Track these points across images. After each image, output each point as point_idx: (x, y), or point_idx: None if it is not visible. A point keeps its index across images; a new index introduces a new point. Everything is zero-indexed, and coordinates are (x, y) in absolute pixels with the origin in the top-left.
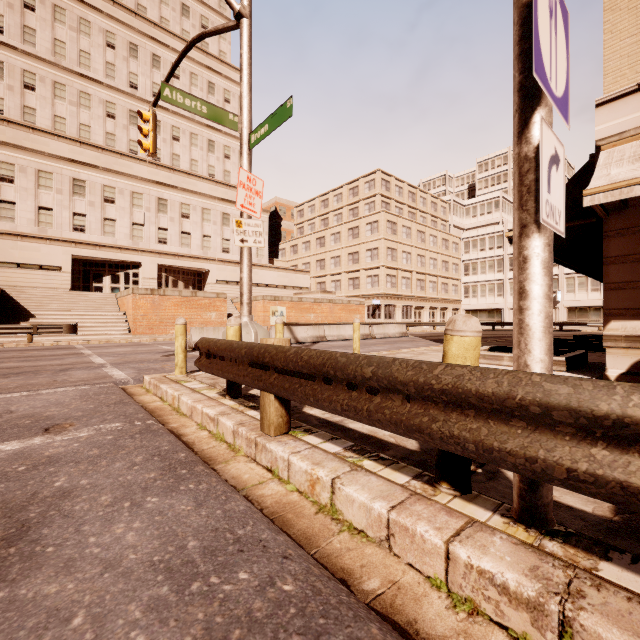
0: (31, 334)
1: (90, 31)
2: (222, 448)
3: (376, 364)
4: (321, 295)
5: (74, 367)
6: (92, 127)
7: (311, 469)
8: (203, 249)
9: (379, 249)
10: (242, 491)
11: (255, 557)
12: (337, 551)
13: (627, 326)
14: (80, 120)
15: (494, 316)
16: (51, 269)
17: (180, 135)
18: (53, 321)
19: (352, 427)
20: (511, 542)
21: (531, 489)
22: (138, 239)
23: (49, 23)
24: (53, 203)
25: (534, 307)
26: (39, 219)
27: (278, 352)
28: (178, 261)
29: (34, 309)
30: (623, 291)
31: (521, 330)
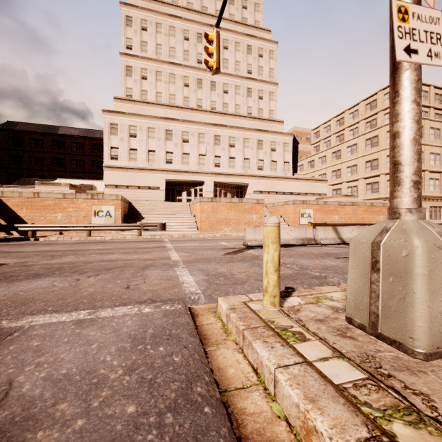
0: (140, 230)
1: (175, 33)
2: None
3: None
4: (343, 199)
5: (153, 264)
6: (176, 95)
7: None
8: (244, 168)
9: None
10: None
11: None
12: None
13: None
14: (170, 92)
15: None
16: (154, 189)
17: (228, 89)
18: (153, 221)
19: None
20: None
21: None
22: (202, 165)
23: (154, 35)
24: (155, 147)
25: None
26: (148, 158)
27: None
28: (227, 178)
29: (144, 214)
30: None
31: None
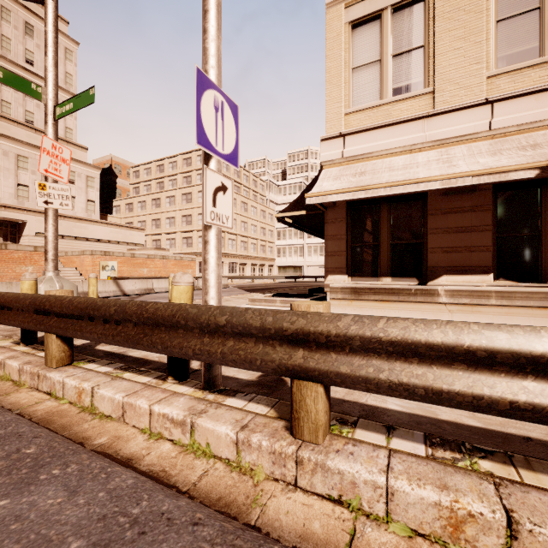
0: None
1: None
2: (6, 385)
3: (119, 305)
4: (155, 251)
5: None
6: None
7: (79, 384)
8: (18, 198)
9: None
10: (16, 411)
11: (9, 442)
12: (84, 430)
13: (336, 278)
14: None
15: (297, 271)
16: None
17: None
18: None
19: (131, 355)
20: (189, 398)
21: (208, 369)
22: None
23: None
24: None
25: (209, 269)
26: None
27: (57, 300)
28: None
29: None
30: (334, 257)
31: (204, 281)
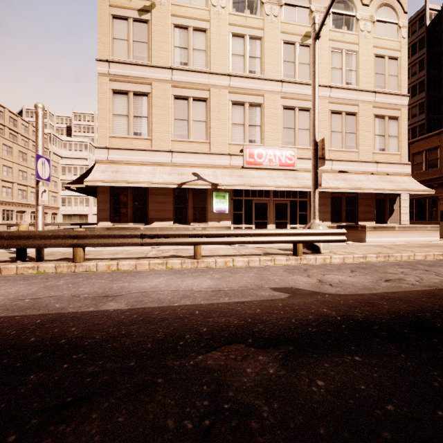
0: None
1: None
2: None
3: None
4: None
5: None
6: None
7: None
8: None
9: None
10: None
11: None
12: None
13: (104, 224)
14: None
15: (84, 219)
16: None
17: None
18: None
19: None
20: (32, 263)
21: (39, 255)
22: None
23: None
24: None
25: (39, 219)
26: None
27: None
28: None
29: None
30: (103, 212)
31: (37, 224)
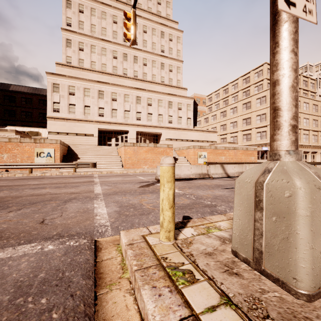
0: (75, 168)
1: (106, 17)
2: None
3: None
4: (228, 145)
5: (76, 197)
6: (107, 64)
7: None
8: (158, 122)
9: (266, 114)
10: None
11: None
12: None
13: None
14: (102, 62)
15: None
16: (89, 135)
17: (147, 62)
18: (87, 161)
19: None
20: None
21: None
22: (127, 118)
23: (89, 17)
24: (90, 103)
25: None
26: (85, 111)
27: None
28: (146, 129)
29: (81, 155)
30: None
31: None
